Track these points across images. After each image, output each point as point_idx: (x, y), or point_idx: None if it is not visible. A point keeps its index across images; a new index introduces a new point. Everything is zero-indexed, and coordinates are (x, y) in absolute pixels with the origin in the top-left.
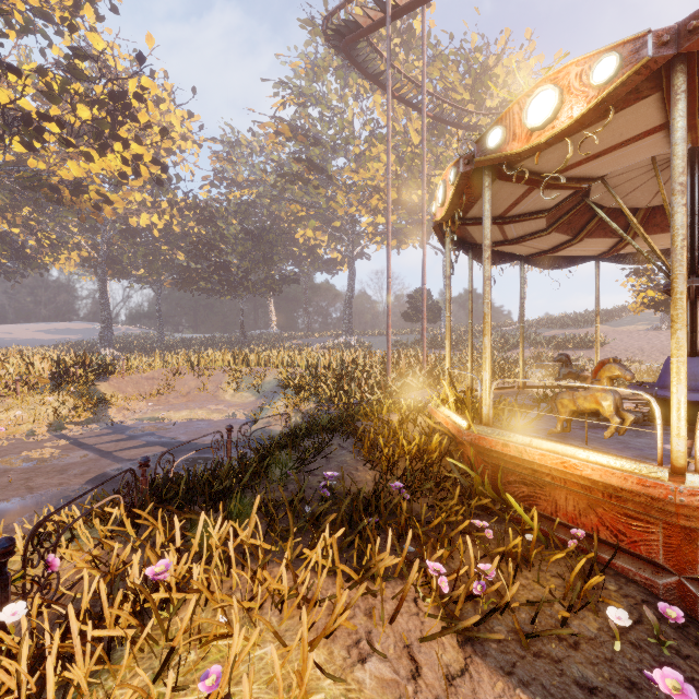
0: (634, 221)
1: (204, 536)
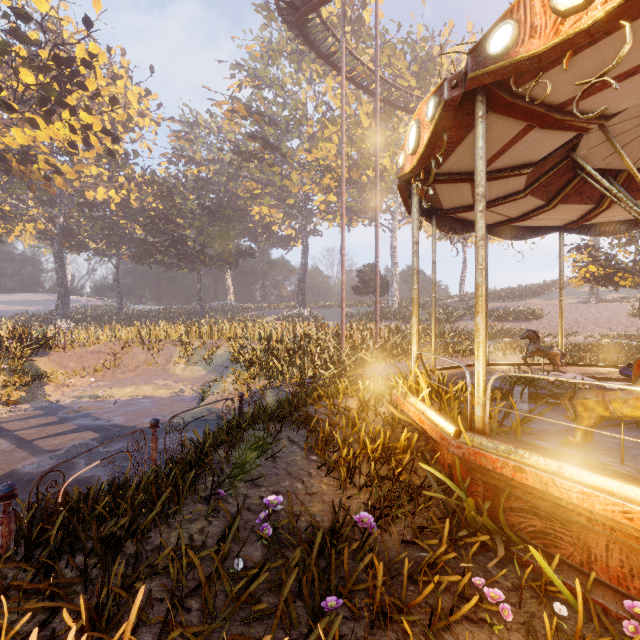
0: (637, 176)
1: None
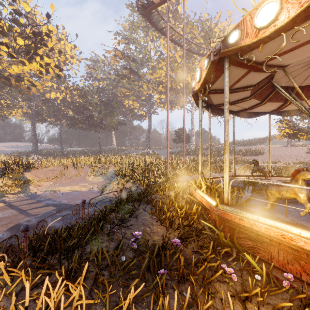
0: (299, 91)
1: (43, 301)
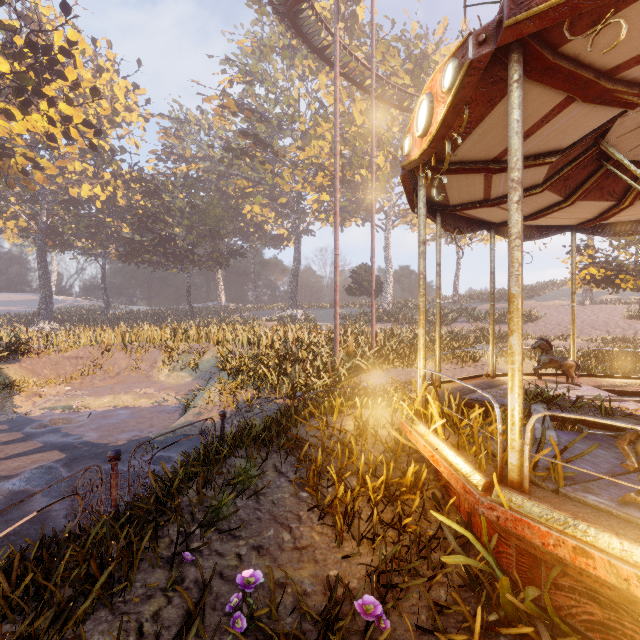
0: None
1: None
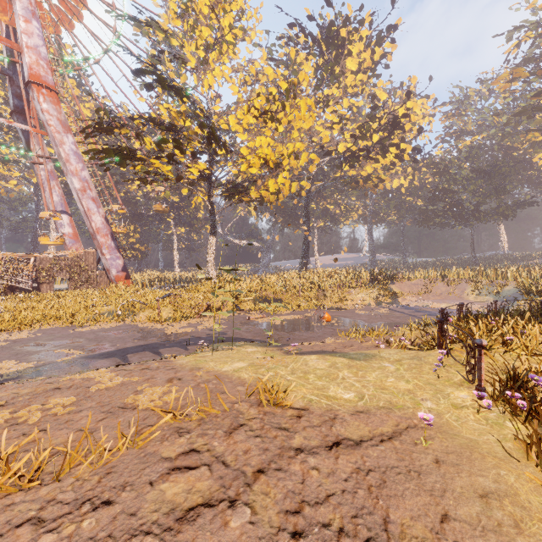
0: None
1: (505, 319)
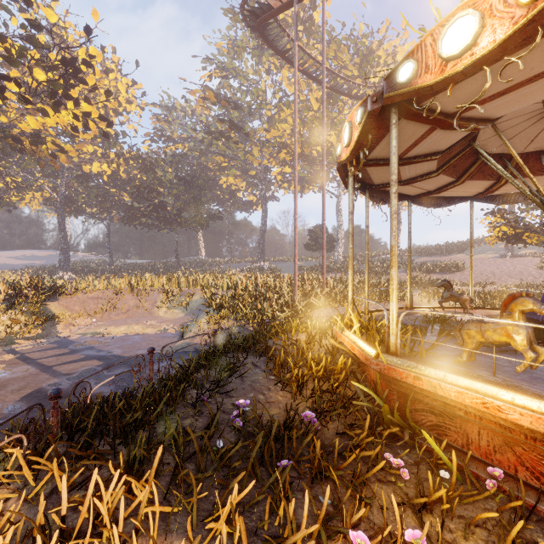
0: (520, 162)
1: (91, 506)
